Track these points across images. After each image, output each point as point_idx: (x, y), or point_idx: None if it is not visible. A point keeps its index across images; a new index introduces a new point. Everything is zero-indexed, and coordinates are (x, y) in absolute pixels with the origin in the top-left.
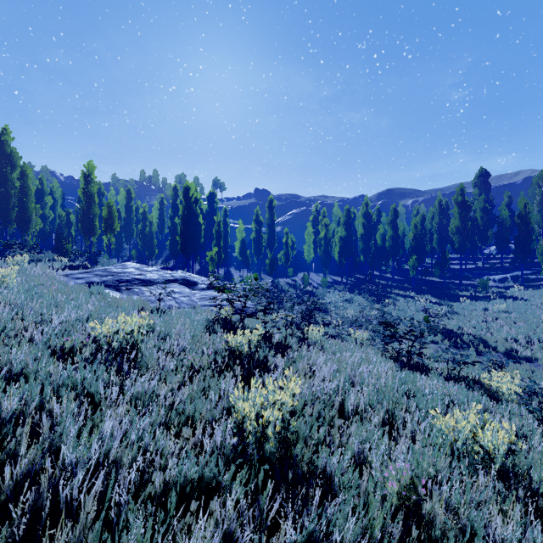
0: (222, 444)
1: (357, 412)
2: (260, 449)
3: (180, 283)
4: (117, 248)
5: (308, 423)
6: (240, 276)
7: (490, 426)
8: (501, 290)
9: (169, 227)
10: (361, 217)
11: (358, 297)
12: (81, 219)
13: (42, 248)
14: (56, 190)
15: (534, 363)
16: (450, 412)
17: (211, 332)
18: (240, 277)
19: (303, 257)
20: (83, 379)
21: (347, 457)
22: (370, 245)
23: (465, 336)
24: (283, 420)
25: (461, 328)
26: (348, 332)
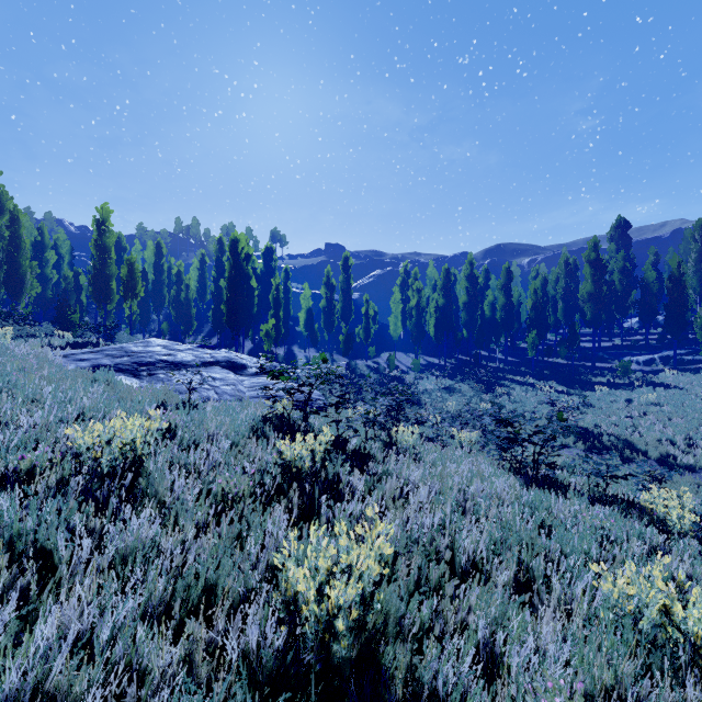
0: (261, 635)
1: (474, 562)
2: (322, 653)
3: (223, 367)
4: (143, 319)
5: (403, 595)
6: (306, 356)
7: (675, 582)
8: (648, 375)
9: (212, 293)
10: (463, 280)
11: (461, 384)
12: (92, 281)
13: (44, 319)
14: (63, 243)
15: (698, 474)
16: (610, 559)
17: (260, 436)
18: (306, 359)
19: (388, 332)
20: (41, 523)
21: (469, 658)
22: (475, 317)
23: (605, 437)
24: (363, 598)
25: (598, 426)
26: (449, 432)
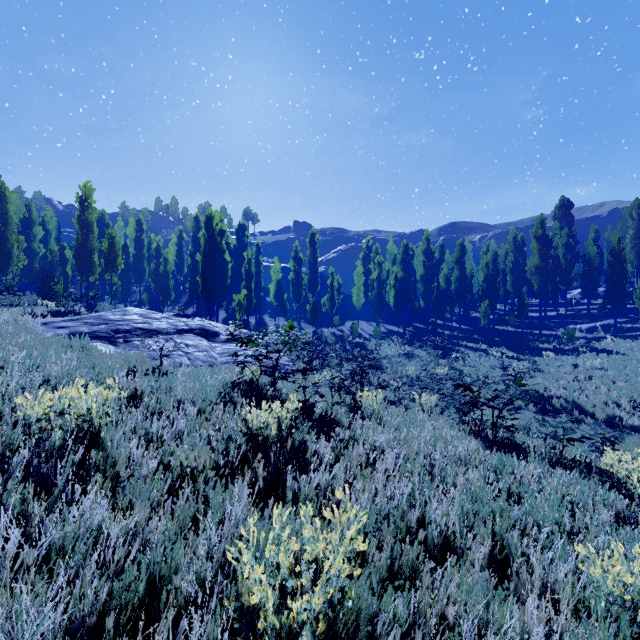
0: None
1: (446, 536)
2: None
3: (196, 334)
4: (124, 290)
5: (376, 589)
6: (276, 325)
7: None
8: (591, 342)
9: (189, 266)
10: (421, 254)
11: (419, 350)
12: (75, 254)
13: (32, 290)
14: (50, 220)
15: None
16: (584, 531)
17: (228, 402)
18: (276, 327)
19: (351, 302)
20: None
21: None
22: (432, 288)
23: (555, 399)
24: (332, 604)
25: (548, 389)
26: (410, 395)
